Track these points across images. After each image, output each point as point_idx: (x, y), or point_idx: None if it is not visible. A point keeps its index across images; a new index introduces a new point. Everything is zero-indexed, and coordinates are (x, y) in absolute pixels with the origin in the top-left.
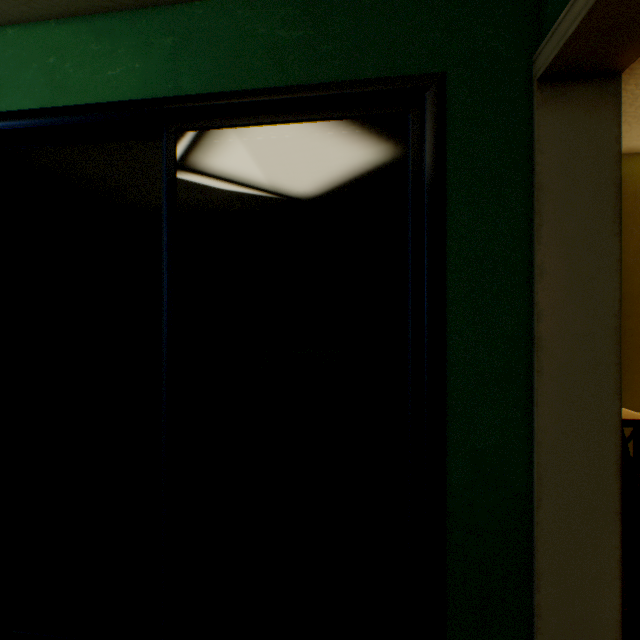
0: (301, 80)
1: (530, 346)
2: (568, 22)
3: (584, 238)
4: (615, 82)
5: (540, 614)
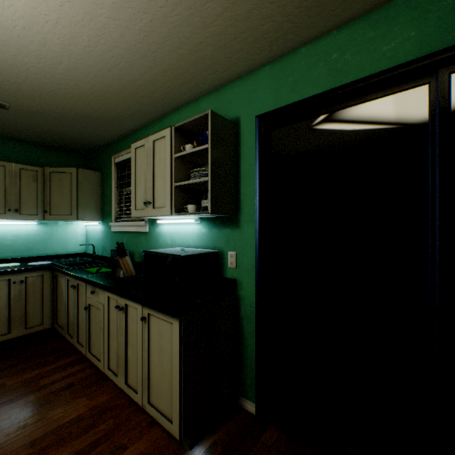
0: None
1: None
2: None
3: None
4: None
5: None
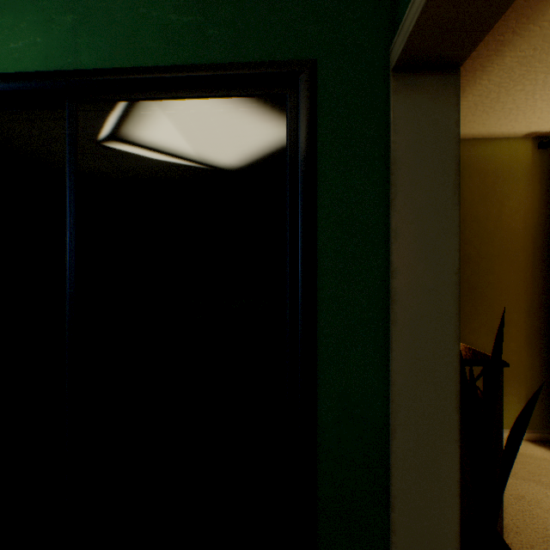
0: (191, 60)
1: (387, 299)
2: (410, 19)
3: (431, 207)
4: (455, 74)
5: (395, 530)
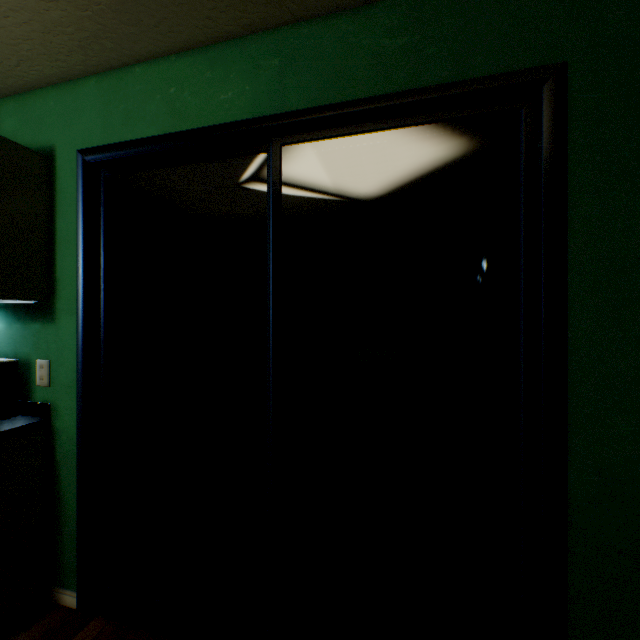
0: (405, 86)
1: None
2: None
3: None
4: None
5: None
